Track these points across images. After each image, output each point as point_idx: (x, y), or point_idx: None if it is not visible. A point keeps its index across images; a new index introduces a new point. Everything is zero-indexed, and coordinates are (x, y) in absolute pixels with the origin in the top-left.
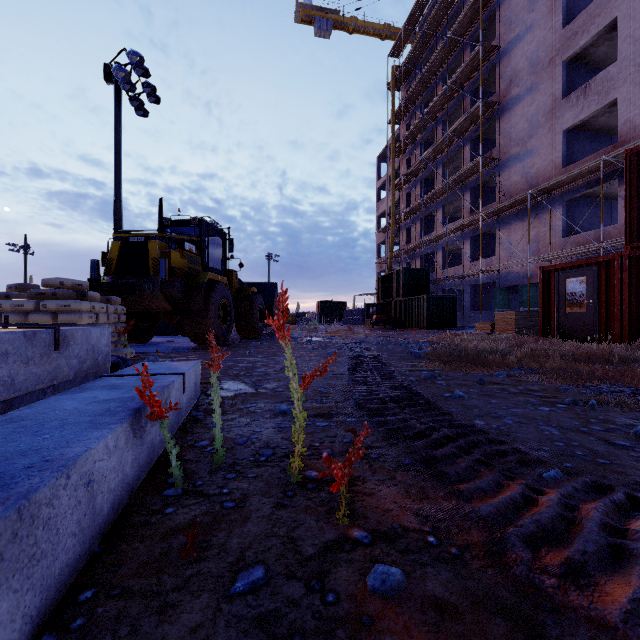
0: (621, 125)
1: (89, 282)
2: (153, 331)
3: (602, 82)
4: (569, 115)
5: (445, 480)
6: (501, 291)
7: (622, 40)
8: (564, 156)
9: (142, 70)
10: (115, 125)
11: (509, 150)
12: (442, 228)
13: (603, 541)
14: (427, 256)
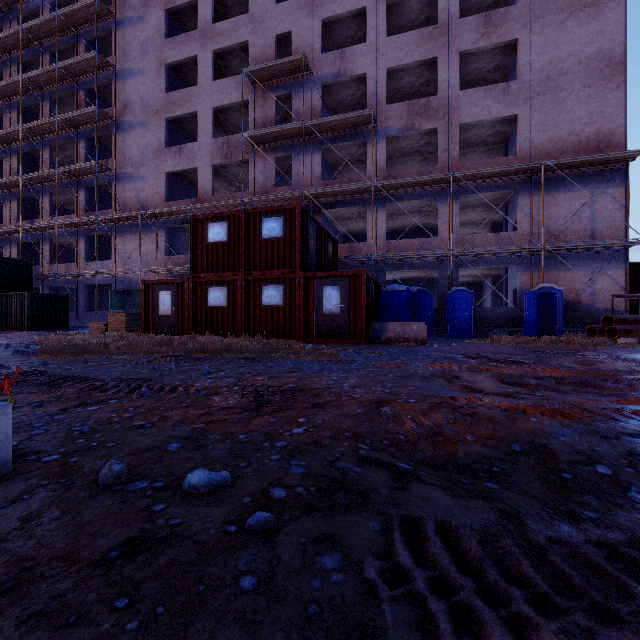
0: (200, 187)
1: None
2: None
3: (190, 151)
4: (170, 163)
5: (59, 391)
6: (117, 294)
7: (201, 129)
8: (167, 192)
9: None
10: None
11: (124, 167)
12: (50, 218)
13: (114, 386)
14: (29, 245)
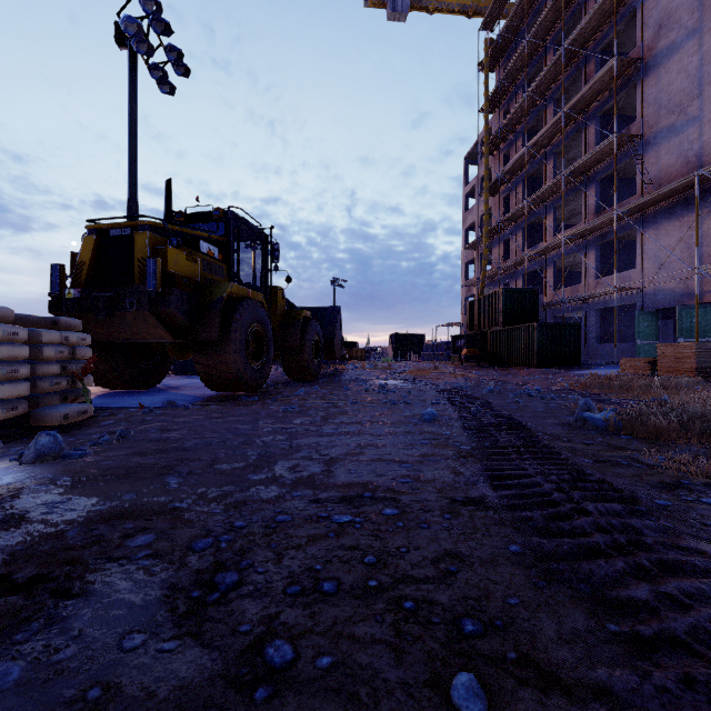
0: None
1: (52, 298)
2: (162, 371)
3: None
4: None
5: None
6: (646, 316)
7: None
8: None
9: (162, 26)
10: (129, 101)
11: (657, 122)
12: (553, 237)
13: None
14: (531, 275)
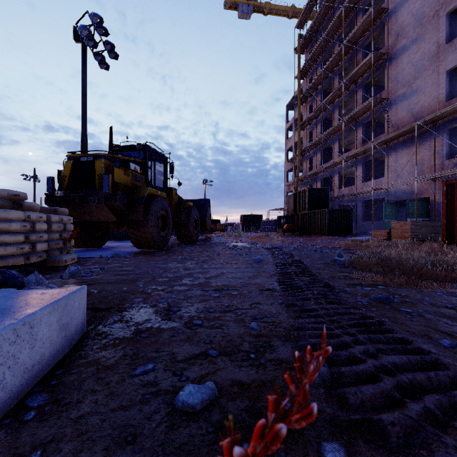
0: None
1: (46, 196)
2: (106, 238)
3: None
4: (452, 57)
5: None
6: (390, 205)
7: None
8: (447, 92)
9: (102, 30)
10: (82, 75)
11: (396, 91)
12: (338, 157)
13: None
14: (325, 179)
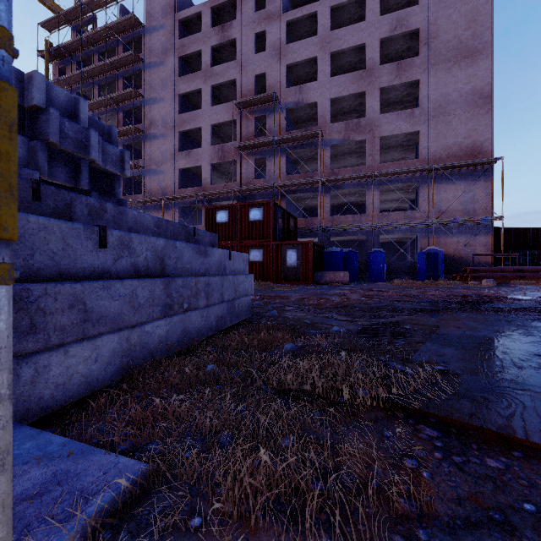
0: (203, 179)
1: None
2: None
3: (196, 154)
4: (182, 162)
5: None
6: None
7: (203, 139)
8: (180, 182)
9: None
10: None
11: (150, 165)
12: None
13: None
14: None
